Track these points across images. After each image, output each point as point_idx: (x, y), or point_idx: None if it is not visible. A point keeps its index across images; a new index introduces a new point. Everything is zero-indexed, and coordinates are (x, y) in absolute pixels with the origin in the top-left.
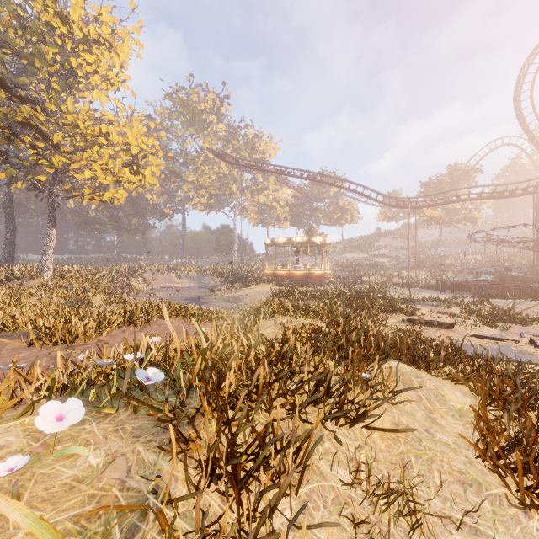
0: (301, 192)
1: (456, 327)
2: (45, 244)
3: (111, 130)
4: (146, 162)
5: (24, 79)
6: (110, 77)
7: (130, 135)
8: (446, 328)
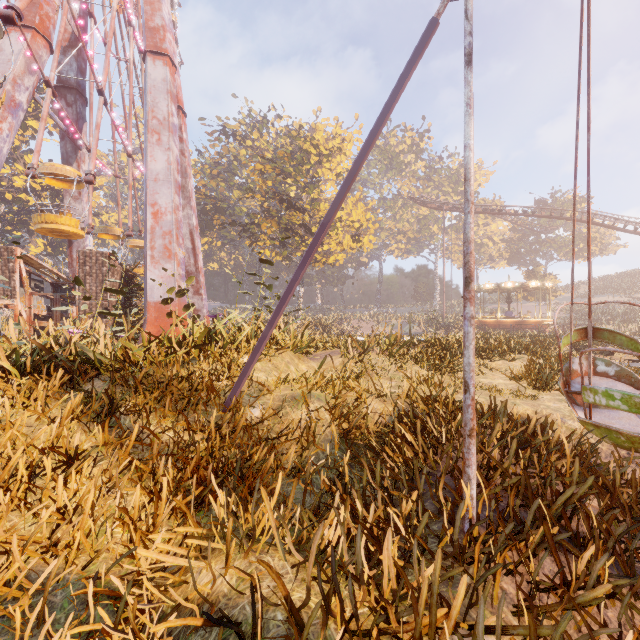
0: (521, 224)
1: (617, 355)
2: (298, 299)
3: (343, 214)
4: (364, 232)
5: (288, 189)
6: (337, 170)
7: (355, 214)
8: (607, 355)
